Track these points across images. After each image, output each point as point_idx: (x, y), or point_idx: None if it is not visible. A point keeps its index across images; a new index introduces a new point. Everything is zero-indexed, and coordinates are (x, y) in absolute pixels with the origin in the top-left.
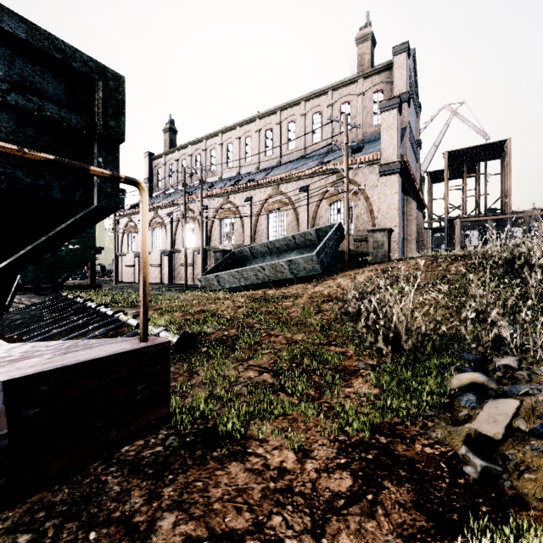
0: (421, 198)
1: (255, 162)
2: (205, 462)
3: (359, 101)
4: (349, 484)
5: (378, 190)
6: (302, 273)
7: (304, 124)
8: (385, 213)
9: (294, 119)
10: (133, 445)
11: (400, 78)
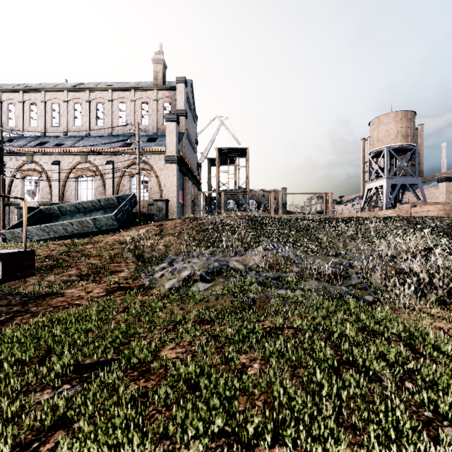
0: (197, 178)
1: (63, 128)
2: (45, 299)
3: (154, 105)
4: (104, 294)
5: (164, 172)
6: (104, 227)
7: (111, 108)
8: (169, 188)
9: (103, 101)
10: (3, 302)
11: (181, 99)
